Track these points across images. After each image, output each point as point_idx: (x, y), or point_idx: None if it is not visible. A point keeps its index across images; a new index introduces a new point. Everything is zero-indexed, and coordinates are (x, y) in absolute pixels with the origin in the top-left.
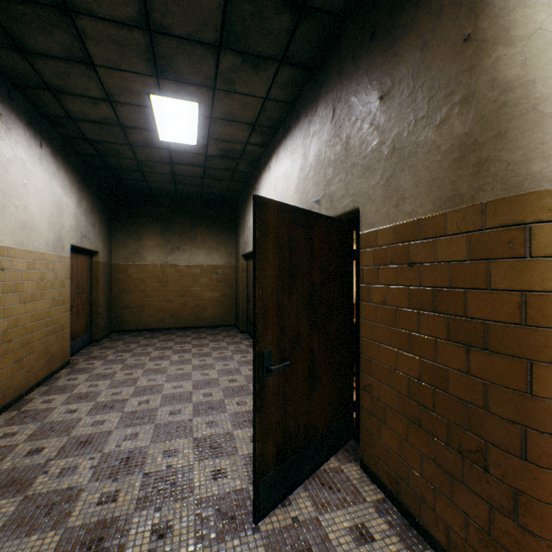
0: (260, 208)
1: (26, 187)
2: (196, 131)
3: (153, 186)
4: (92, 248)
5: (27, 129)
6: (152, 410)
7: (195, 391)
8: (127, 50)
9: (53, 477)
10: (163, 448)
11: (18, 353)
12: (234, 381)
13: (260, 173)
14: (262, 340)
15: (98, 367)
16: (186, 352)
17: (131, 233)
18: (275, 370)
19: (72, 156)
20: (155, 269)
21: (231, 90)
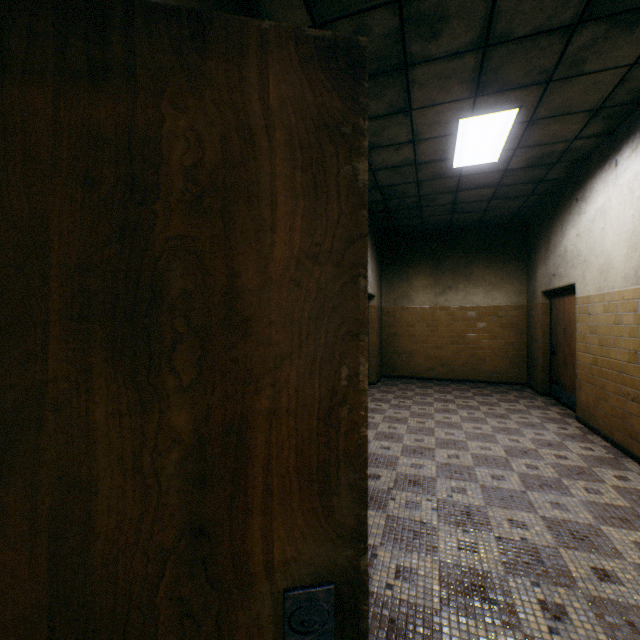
0: None
1: None
2: (501, 144)
3: (425, 222)
4: (371, 293)
5: None
6: (466, 467)
7: (510, 458)
8: (450, 81)
9: (401, 505)
10: (504, 515)
11: None
12: (563, 458)
13: (590, 175)
14: None
15: (387, 410)
16: (473, 409)
17: (399, 275)
18: None
19: None
20: (424, 312)
21: (574, 75)
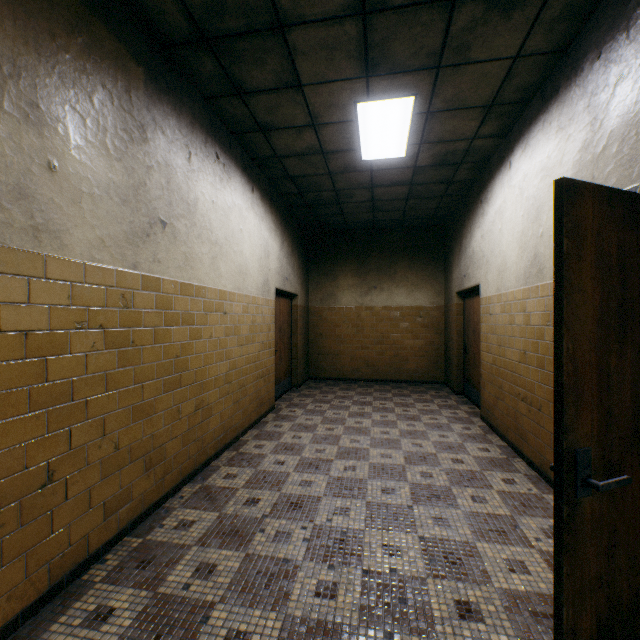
0: (569, 199)
1: (241, 233)
2: (405, 138)
3: (348, 219)
4: (292, 291)
5: (242, 176)
6: (360, 480)
7: (408, 466)
8: (335, 53)
9: (268, 538)
10: (381, 540)
11: (236, 394)
12: (459, 462)
13: (491, 177)
14: (572, 429)
15: (299, 416)
16: (388, 411)
17: (326, 273)
18: (602, 488)
19: (276, 198)
20: (350, 312)
21: (462, 62)
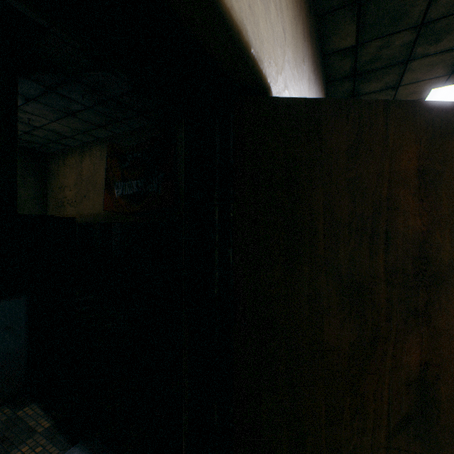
0: None
1: None
2: None
3: None
4: None
5: None
6: None
7: None
8: (435, 66)
9: None
10: None
11: None
12: None
13: None
14: None
15: None
16: None
17: None
18: None
19: None
20: None
21: None
